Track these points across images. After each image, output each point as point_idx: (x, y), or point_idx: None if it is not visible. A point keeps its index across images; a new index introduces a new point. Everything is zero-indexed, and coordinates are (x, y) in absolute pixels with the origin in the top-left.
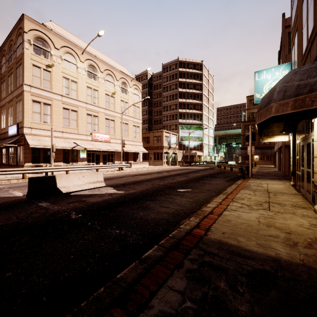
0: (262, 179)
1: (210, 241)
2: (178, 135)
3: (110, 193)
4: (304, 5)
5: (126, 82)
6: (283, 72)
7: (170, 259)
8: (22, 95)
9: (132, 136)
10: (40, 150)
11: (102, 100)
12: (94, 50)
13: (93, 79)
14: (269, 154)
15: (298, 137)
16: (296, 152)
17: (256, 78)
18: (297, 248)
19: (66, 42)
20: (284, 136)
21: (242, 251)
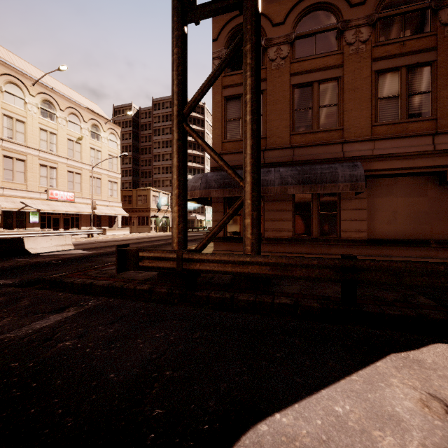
0: None
1: None
2: None
3: (81, 253)
4: None
5: (98, 124)
6: None
7: None
8: None
9: (107, 195)
10: None
11: (63, 147)
12: (50, 80)
13: (50, 118)
14: None
15: None
16: None
17: None
18: None
19: (9, 68)
20: None
21: None
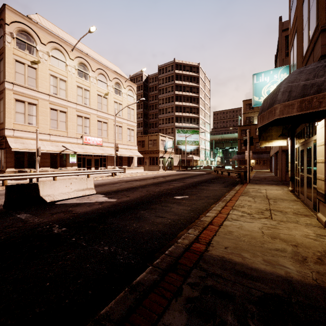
0: (260, 184)
1: (212, 259)
2: (174, 139)
3: (101, 202)
4: (305, 4)
5: (119, 83)
6: (281, 75)
7: (167, 284)
8: (3, 93)
9: (126, 140)
10: (25, 154)
11: (94, 101)
12: (85, 48)
13: (84, 78)
14: (265, 158)
15: (297, 141)
16: (295, 157)
17: (254, 80)
18: (307, 265)
19: (54, 37)
20: (282, 141)
21: (249, 271)
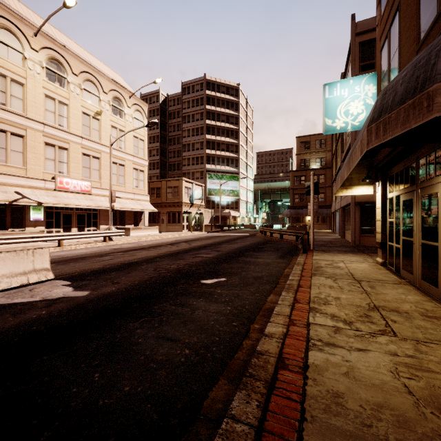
0: (331, 253)
1: None
2: (205, 187)
3: (52, 300)
4: None
5: (120, 98)
6: (365, 86)
7: None
8: None
9: (132, 186)
10: None
11: (77, 122)
12: (61, 36)
13: (59, 83)
14: (324, 215)
15: (395, 187)
16: (388, 211)
17: (326, 93)
18: None
19: None
20: (366, 187)
21: None
